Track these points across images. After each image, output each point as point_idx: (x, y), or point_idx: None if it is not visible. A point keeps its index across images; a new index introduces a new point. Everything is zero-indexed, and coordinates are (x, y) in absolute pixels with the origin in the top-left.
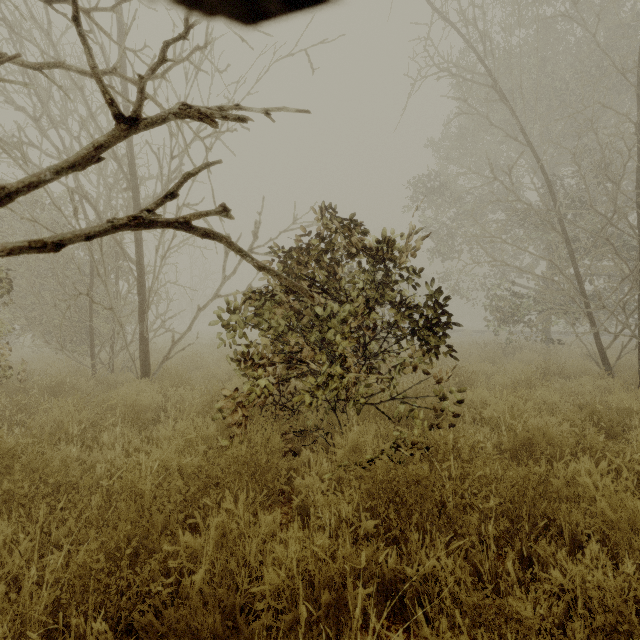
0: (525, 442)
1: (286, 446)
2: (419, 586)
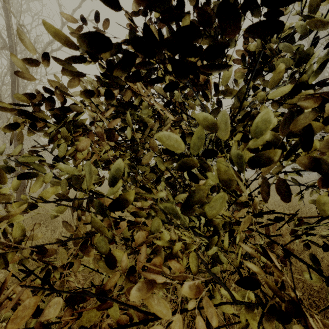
0: None
1: None
2: None
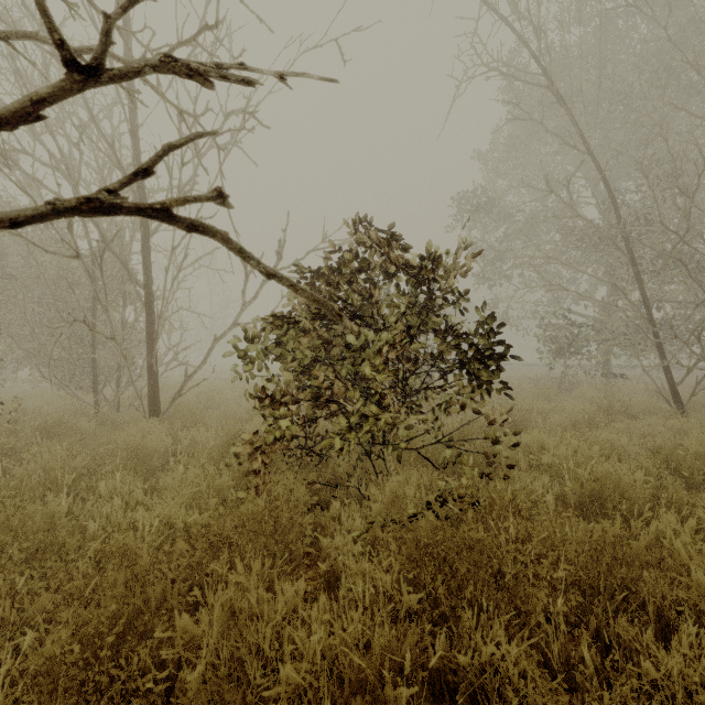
0: (593, 494)
1: (313, 497)
2: (474, 678)
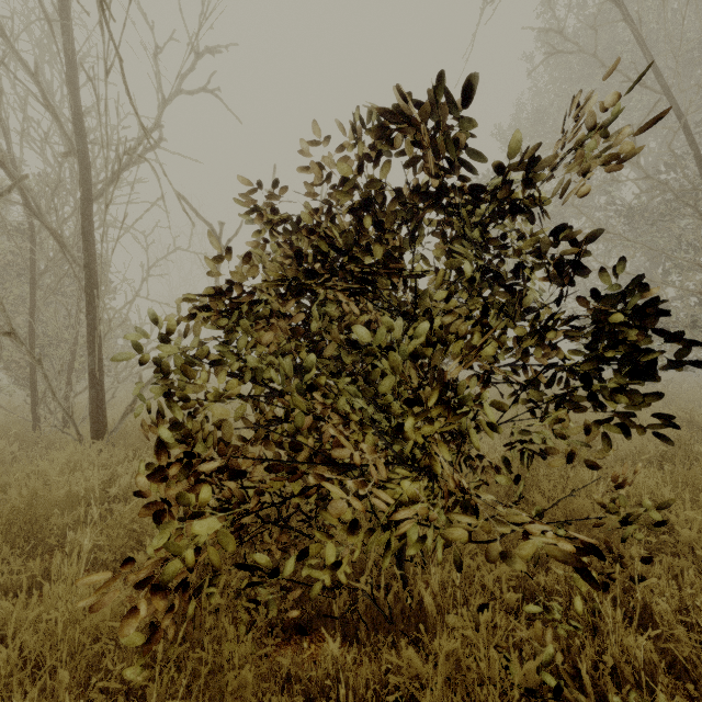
0: None
1: (292, 613)
2: None
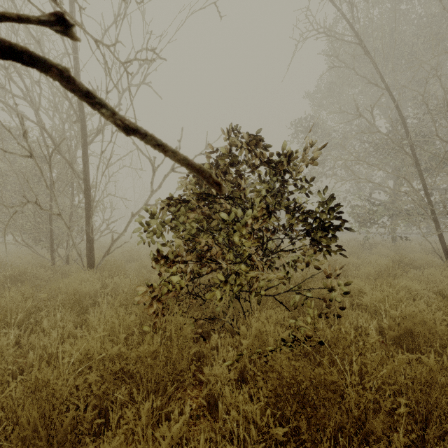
0: (407, 330)
1: (198, 330)
2: None
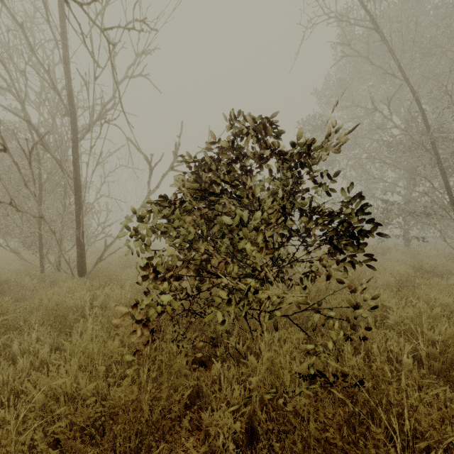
0: None
1: (197, 354)
2: None
